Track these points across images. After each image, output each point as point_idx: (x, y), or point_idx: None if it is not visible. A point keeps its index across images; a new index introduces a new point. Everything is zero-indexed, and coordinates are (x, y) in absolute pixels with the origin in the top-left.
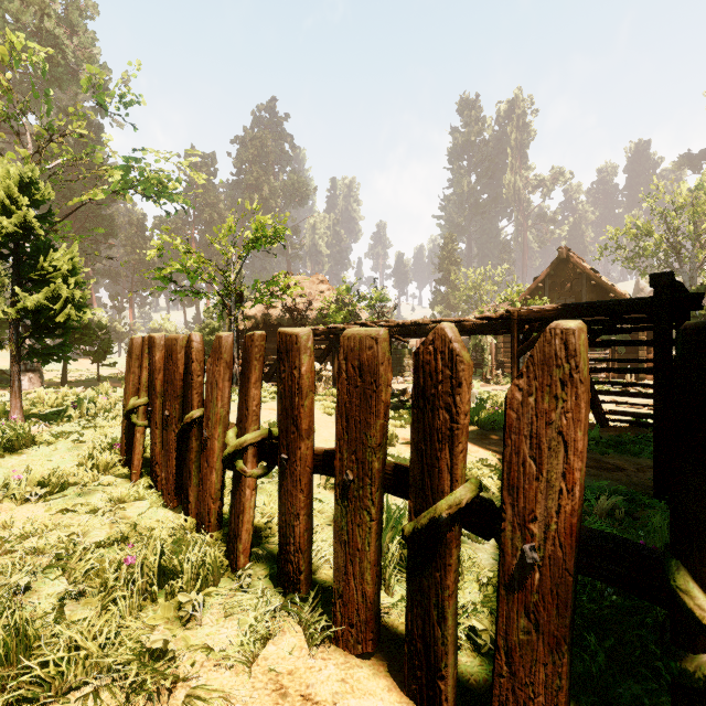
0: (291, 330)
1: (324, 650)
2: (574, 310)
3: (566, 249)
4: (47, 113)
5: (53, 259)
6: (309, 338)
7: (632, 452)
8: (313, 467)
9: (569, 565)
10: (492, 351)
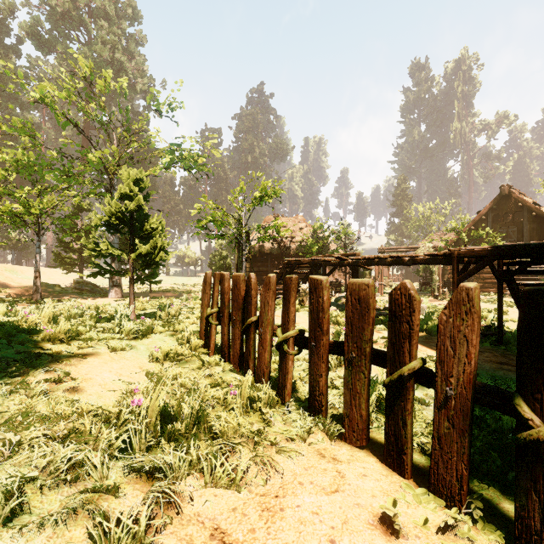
0: (317, 277)
1: (339, 443)
2: (501, 251)
3: (508, 187)
4: (126, 120)
5: (151, 223)
6: (327, 281)
7: None
8: (329, 350)
9: (469, 397)
10: (439, 273)
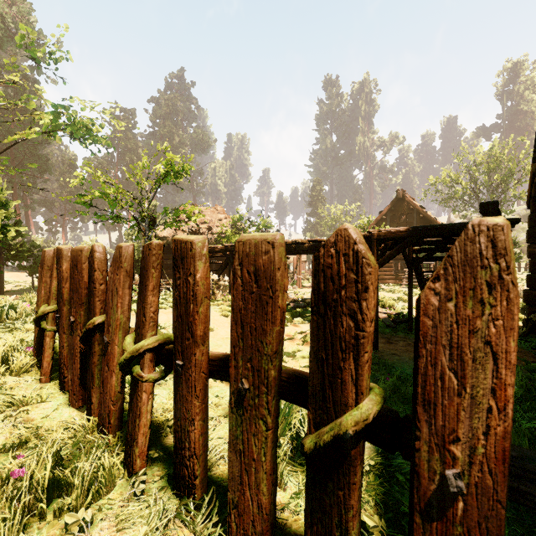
0: (186, 237)
1: None
2: (421, 231)
3: (402, 191)
4: None
5: None
6: (204, 245)
7: None
8: (209, 372)
9: (502, 496)
10: None
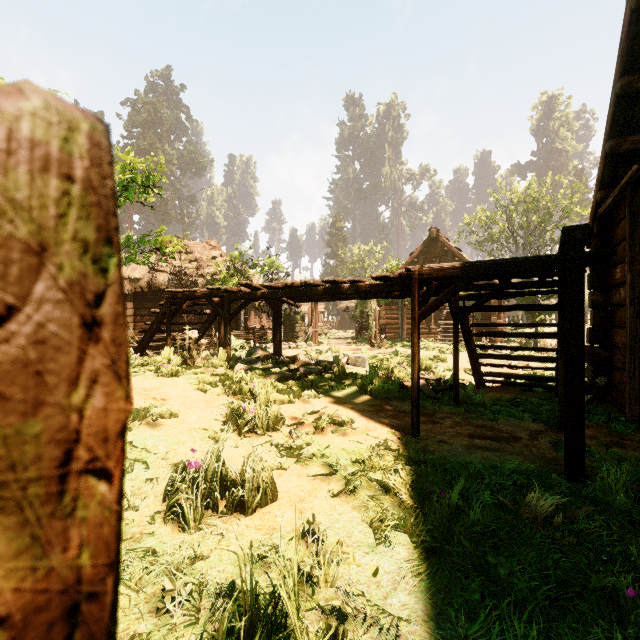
0: None
1: None
2: (480, 268)
3: (436, 230)
4: None
5: None
6: None
7: (517, 416)
8: None
9: None
10: (376, 317)
